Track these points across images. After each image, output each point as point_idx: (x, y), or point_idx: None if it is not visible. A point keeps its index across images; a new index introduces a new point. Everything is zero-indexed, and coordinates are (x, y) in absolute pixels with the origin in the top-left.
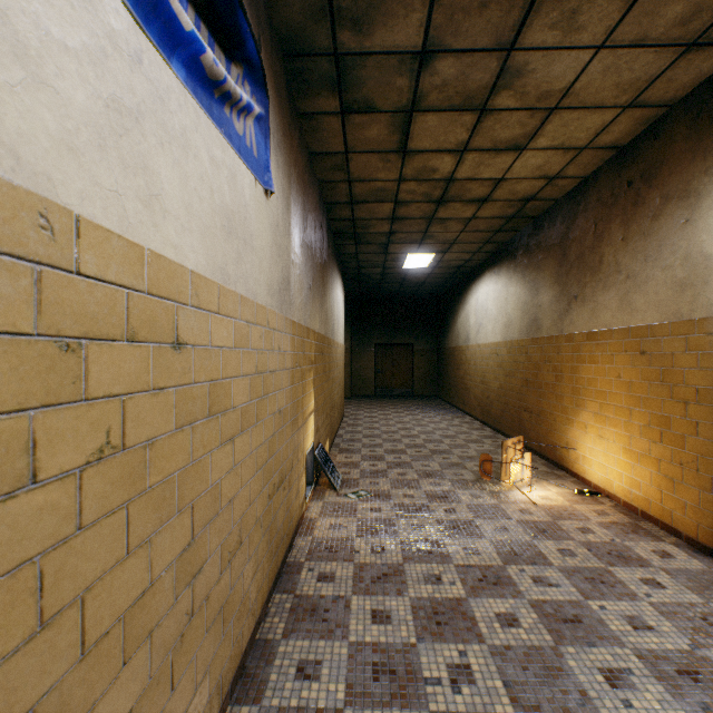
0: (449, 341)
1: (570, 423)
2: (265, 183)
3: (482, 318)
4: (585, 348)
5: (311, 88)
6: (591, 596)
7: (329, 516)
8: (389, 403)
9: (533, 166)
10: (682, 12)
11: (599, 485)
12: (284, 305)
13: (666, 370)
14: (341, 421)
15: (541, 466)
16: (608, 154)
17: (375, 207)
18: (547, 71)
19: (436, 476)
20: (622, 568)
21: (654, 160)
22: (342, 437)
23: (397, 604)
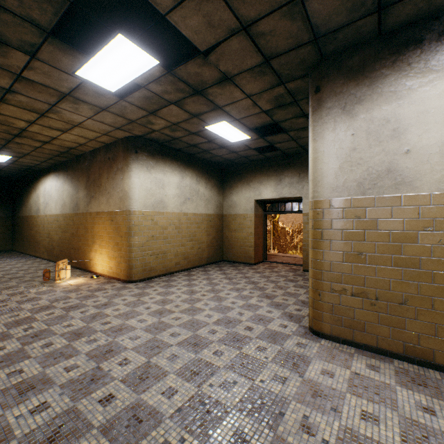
0: (24, 211)
1: (92, 251)
2: None
3: (49, 199)
4: (97, 218)
5: None
6: (84, 300)
7: None
8: None
9: (72, 138)
10: (112, 121)
11: (101, 273)
12: None
13: (118, 226)
14: None
15: (79, 272)
16: (103, 144)
17: None
18: (71, 116)
19: (15, 287)
20: (98, 292)
21: (115, 154)
22: None
23: None
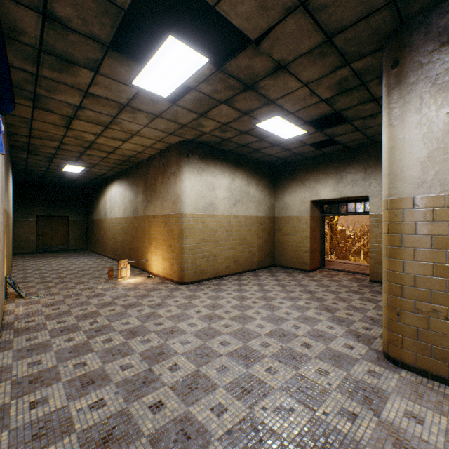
0: (95, 215)
1: (148, 252)
2: (1, 150)
3: (114, 204)
4: (152, 221)
5: (16, 96)
6: (141, 299)
7: (23, 306)
8: (50, 256)
9: (131, 147)
10: (165, 127)
11: (156, 273)
12: (2, 200)
13: (171, 229)
14: (12, 269)
15: (138, 271)
16: (158, 151)
17: (47, 142)
18: (130, 126)
19: (86, 283)
20: (153, 292)
21: (169, 160)
22: (17, 276)
23: (68, 318)
